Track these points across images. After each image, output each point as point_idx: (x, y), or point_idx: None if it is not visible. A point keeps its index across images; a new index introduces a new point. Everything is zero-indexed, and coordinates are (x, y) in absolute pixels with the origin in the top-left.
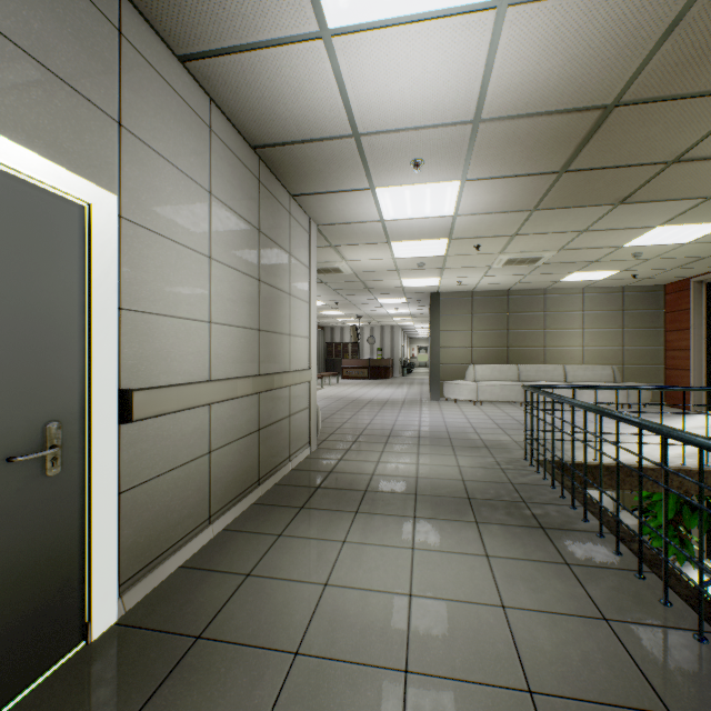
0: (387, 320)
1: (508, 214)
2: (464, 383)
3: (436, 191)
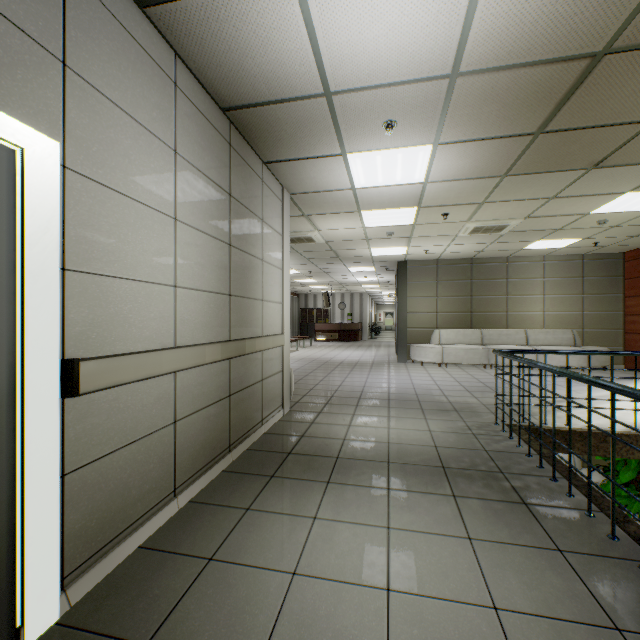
0: (356, 287)
1: (478, 181)
2: (430, 346)
3: (407, 156)
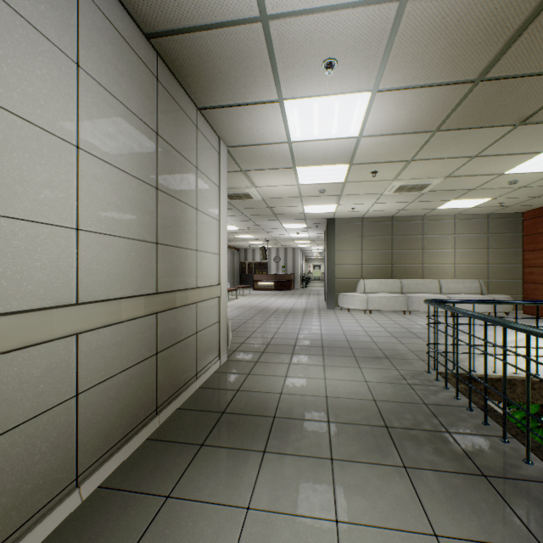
0: (289, 243)
1: (410, 136)
2: (356, 295)
3: (344, 105)
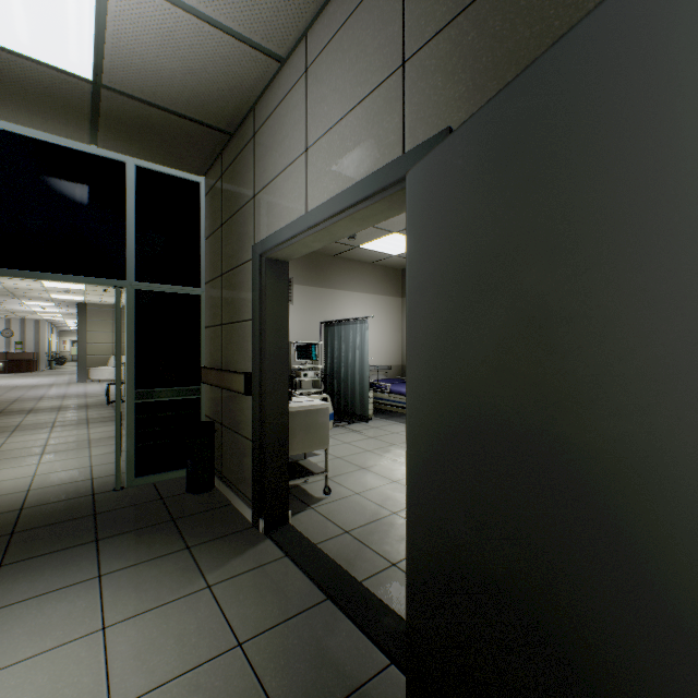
0: (31, 315)
1: None
2: (107, 368)
3: None
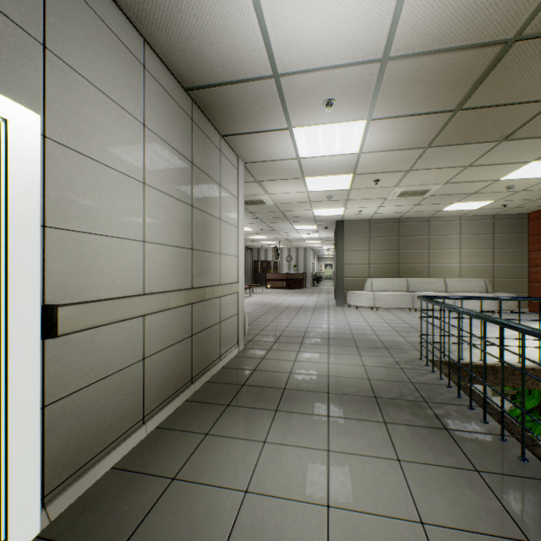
0: (301, 243)
1: (405, 152)
2: (364, 293)
3: (344, 130)
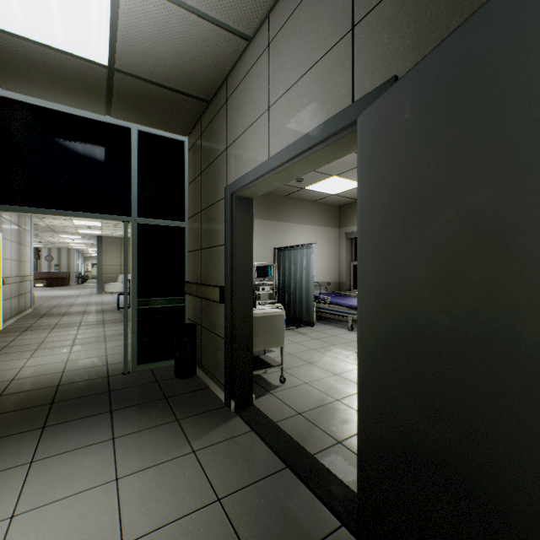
0: (65, 245)
1: None
2: (117, 284)
3: None
